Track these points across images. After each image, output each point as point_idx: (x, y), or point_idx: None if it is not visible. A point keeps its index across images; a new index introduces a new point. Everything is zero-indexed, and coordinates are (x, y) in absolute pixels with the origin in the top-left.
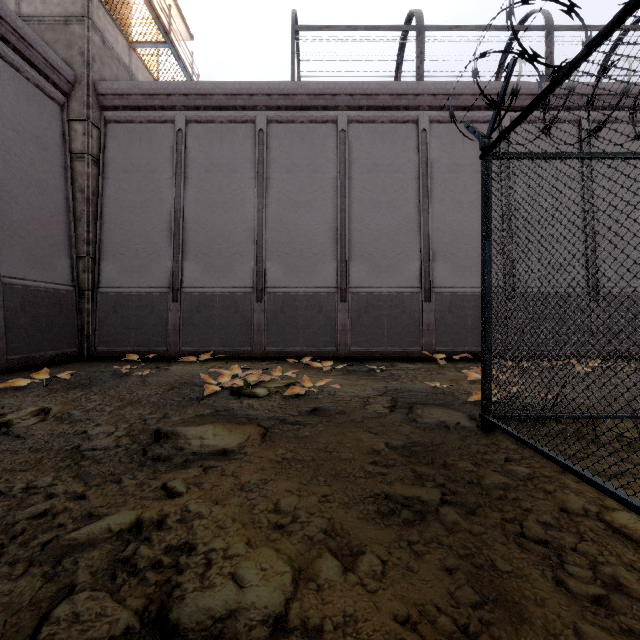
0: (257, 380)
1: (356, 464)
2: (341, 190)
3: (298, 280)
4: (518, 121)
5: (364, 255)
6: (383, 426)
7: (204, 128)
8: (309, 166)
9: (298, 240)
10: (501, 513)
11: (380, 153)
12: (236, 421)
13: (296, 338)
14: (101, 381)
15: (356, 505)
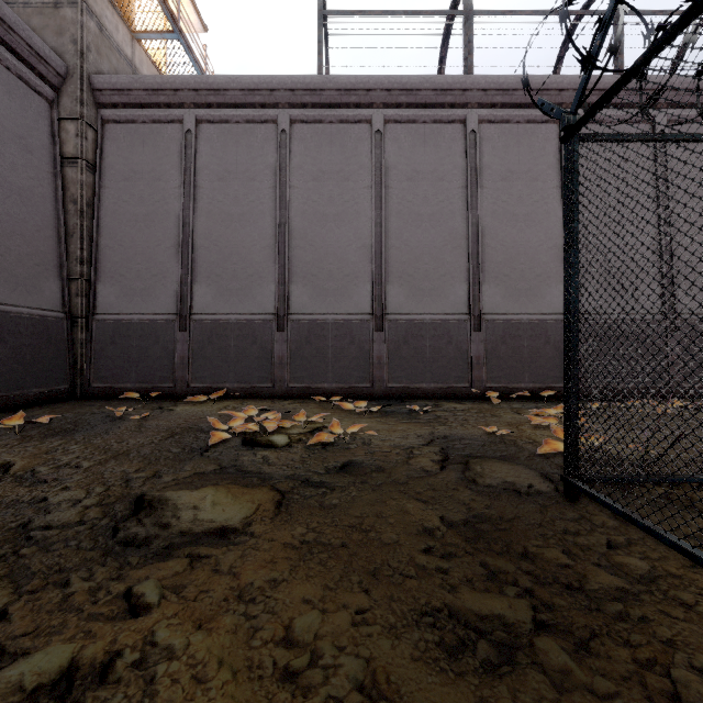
0: (276, 425)
1: (403, 553)
2: (376, 201)
3: (326, 305)
4: (624, 80)
5: (403, 276)
6: (434, 490)
7: (217, 129)
8: (339, 173)
9: (326, 259)
10: (631, 650)
11: (422, 158)
12: (245, 482)
13: (324, 373)
14: (89, 426)
15: (407, 632)
